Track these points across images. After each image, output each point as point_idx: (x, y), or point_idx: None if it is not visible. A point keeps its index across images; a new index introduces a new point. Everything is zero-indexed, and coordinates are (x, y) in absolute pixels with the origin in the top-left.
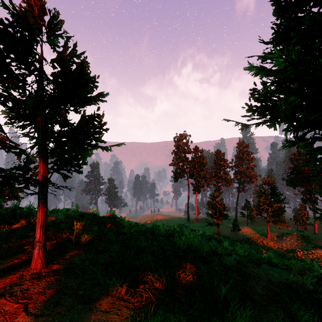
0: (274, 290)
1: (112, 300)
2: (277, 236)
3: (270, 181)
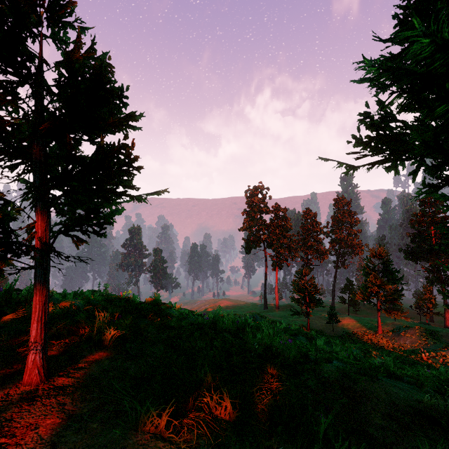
0: (402, 420)
1: (144, 440)
2: (392, 330)
3: (382, 253)
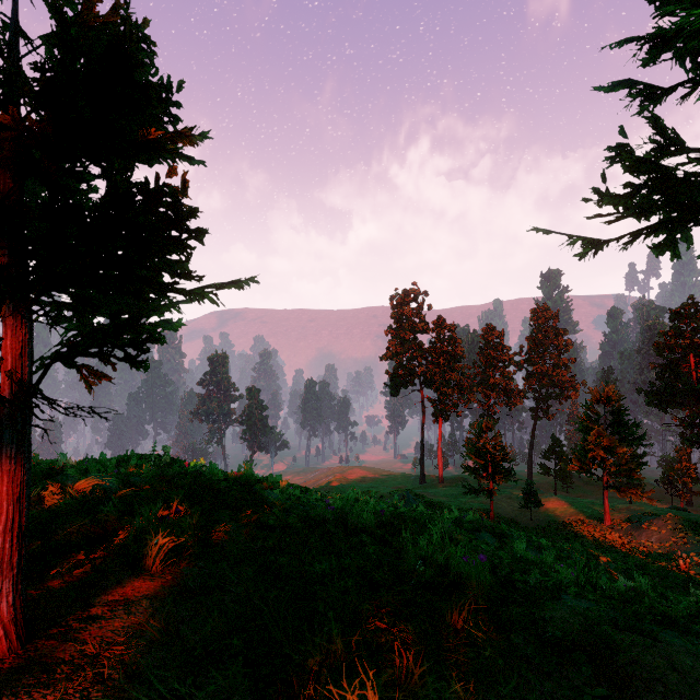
0: None
1: None
2: (627, 520)
3: (611, 396)
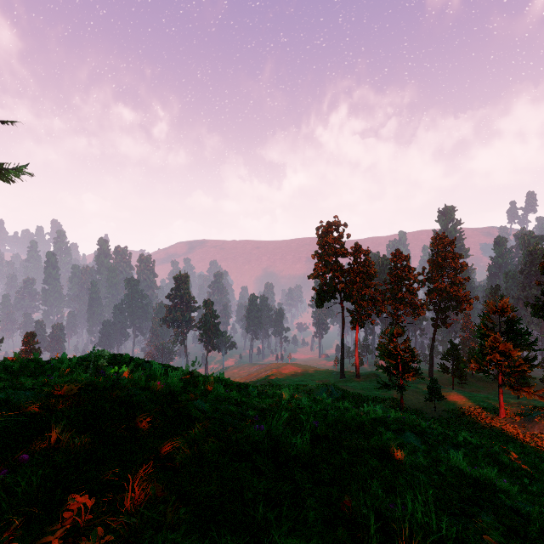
0: None
1: None
2: (519, 413)
3: (505, 308)
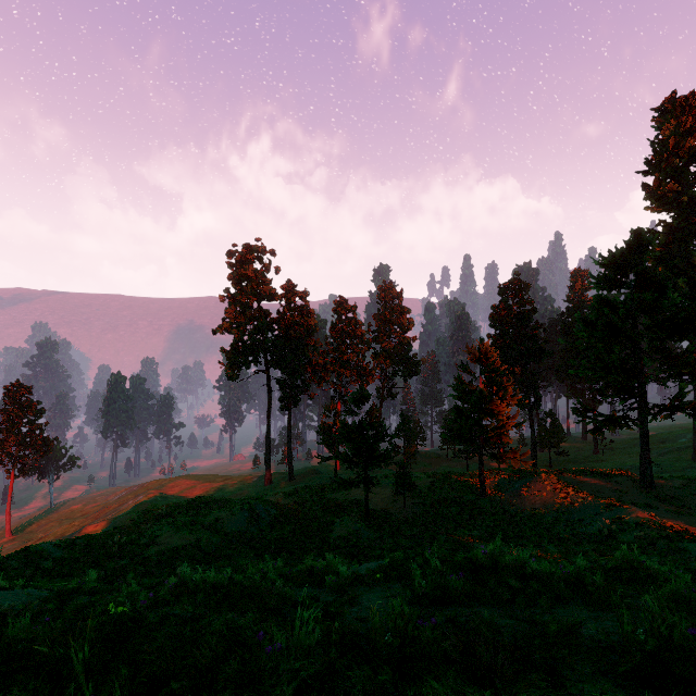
0: None
1: None
2: (497, 488)
3: (489, 353)
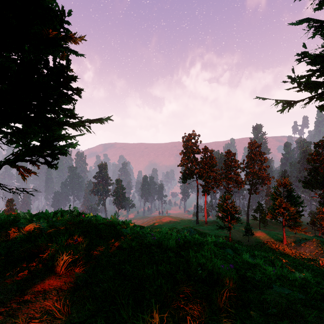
0: None
1: None
2: (294, 241)
3: (286, 183)
